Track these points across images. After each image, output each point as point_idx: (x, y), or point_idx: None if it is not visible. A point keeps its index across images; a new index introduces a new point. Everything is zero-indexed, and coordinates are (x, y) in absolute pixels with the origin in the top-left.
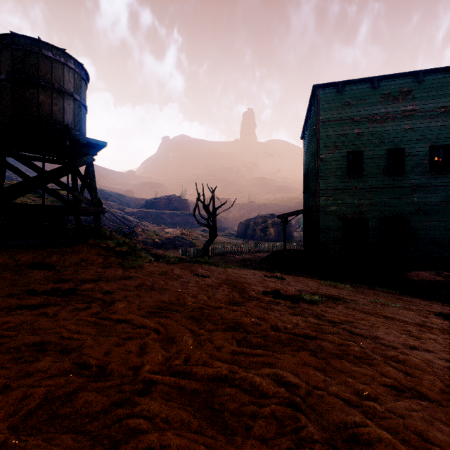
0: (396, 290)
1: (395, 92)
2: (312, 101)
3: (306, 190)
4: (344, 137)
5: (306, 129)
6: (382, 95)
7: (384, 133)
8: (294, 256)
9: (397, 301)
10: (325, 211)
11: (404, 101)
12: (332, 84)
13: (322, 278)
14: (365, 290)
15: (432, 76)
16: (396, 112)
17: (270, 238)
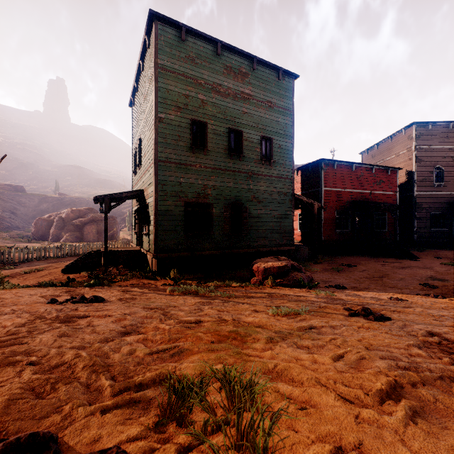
0: (256, 283)
1: (236, 69)
2: (147, 40)
3: (137, 169)
4: (188, 99)
5: (137, 88)
6: (225, 66)
7: (227, 110)
8: (122, 256)
9: (283, 301)
10: (165, 190)
11: (243, 82)
12: (175, 22)
13: (162, 281)
14: (228, 290)
15: (262, 68)
16: (237, 90)
17: (87, 238)
